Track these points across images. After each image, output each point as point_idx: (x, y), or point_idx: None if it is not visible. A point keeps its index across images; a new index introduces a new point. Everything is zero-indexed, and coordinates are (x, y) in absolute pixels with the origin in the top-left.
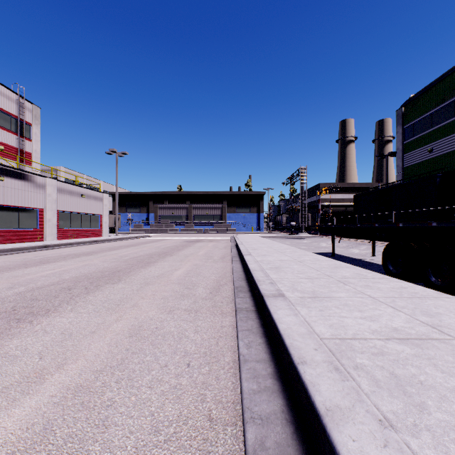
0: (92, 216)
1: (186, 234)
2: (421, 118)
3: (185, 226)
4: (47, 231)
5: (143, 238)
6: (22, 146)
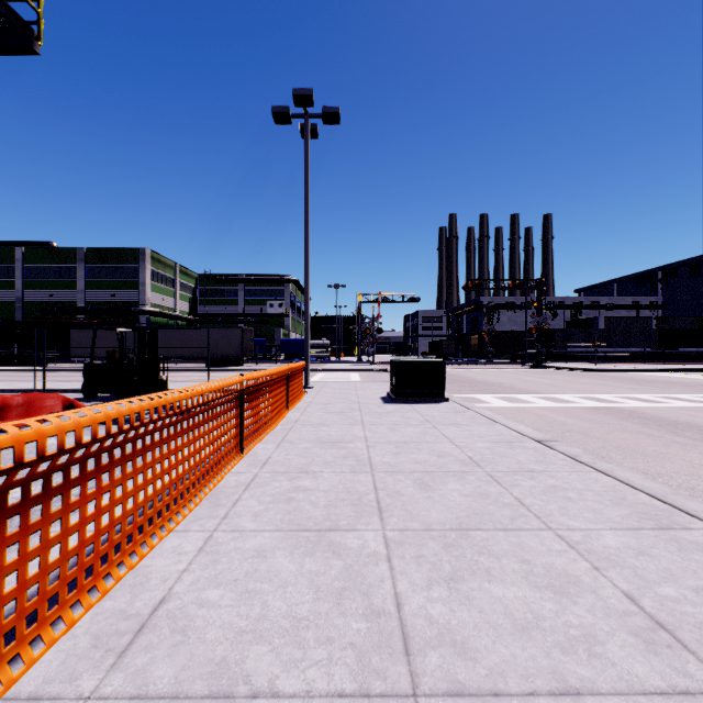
0: None
1: None
2: None
3: None
4: None
5: None
6: None
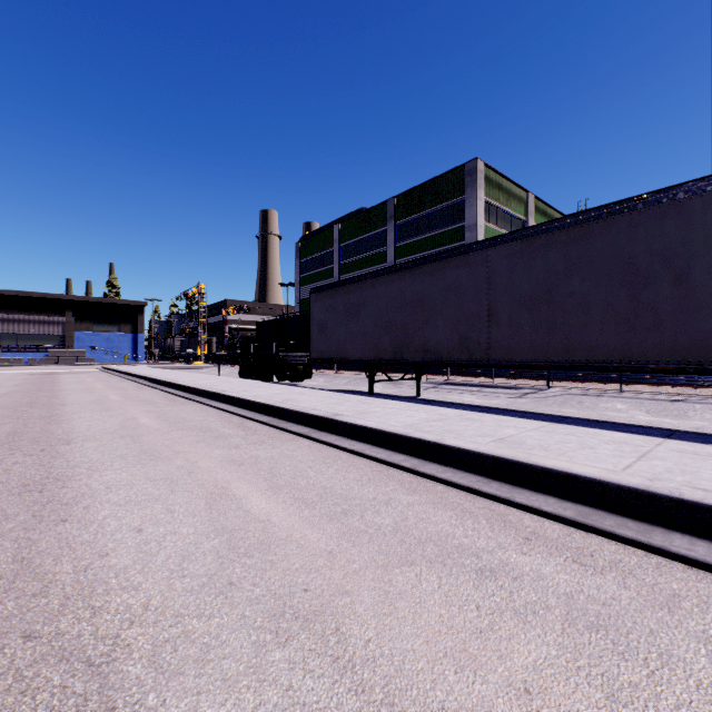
0: None
1: None
2: (312, 258)
3: None
4: None
5: None
6: None
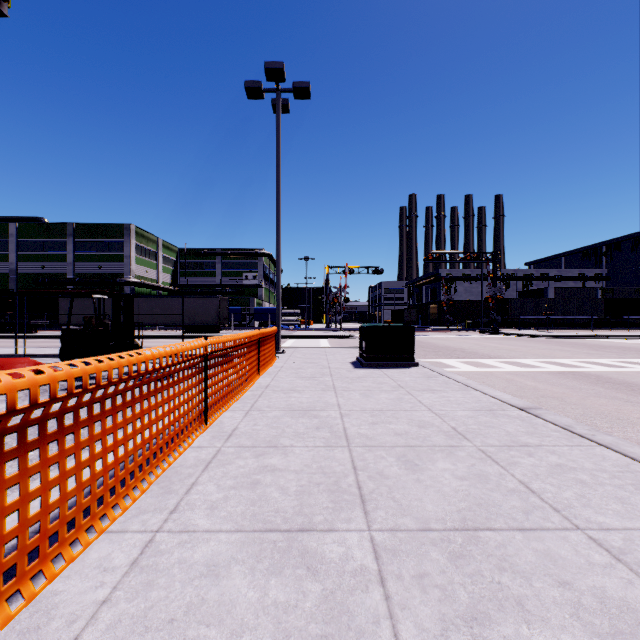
0: None
1: None
2: None
3: None
4: None
5: None
6: None
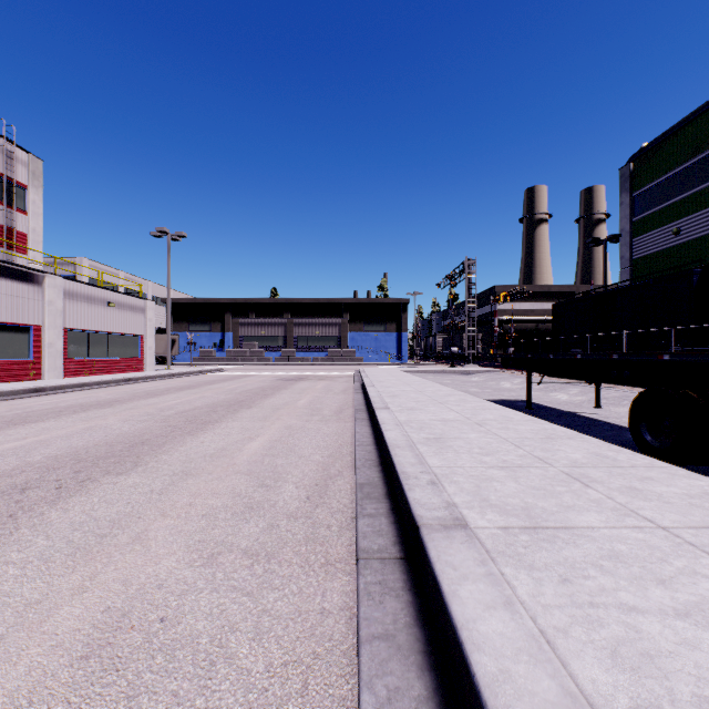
0: (127, 338)
1: (283, 367)
2: (662, 180)
3: (282, 353)
4: (47, 363)
5: (212, 373)
6: (11, 223)
